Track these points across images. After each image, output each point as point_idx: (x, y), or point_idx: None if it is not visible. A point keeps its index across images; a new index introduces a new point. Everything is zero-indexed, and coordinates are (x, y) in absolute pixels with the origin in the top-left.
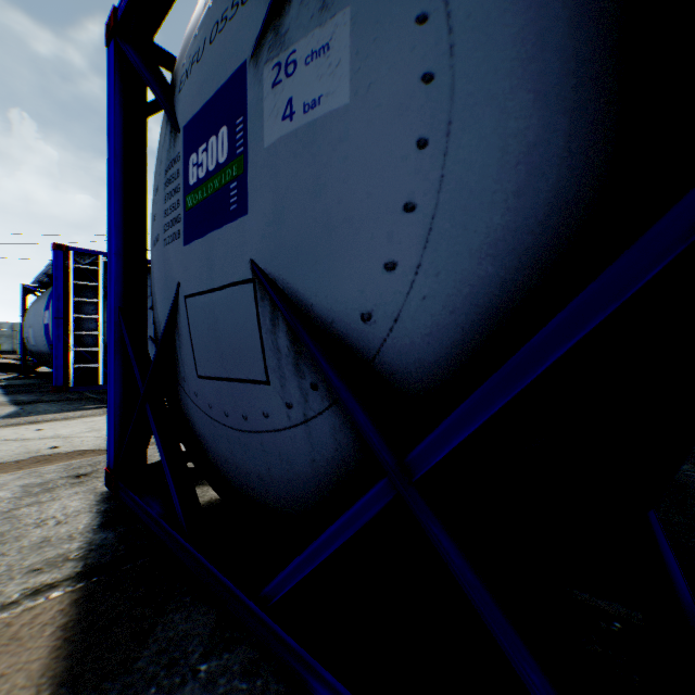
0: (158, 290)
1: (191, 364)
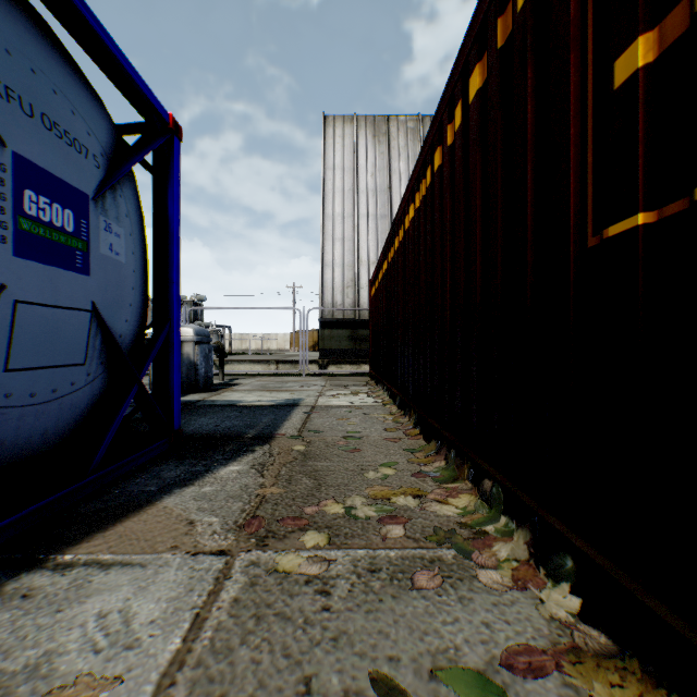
0: None
1: None
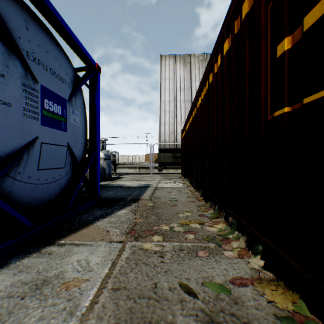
0: (0, 128)
1: (36, 165)
